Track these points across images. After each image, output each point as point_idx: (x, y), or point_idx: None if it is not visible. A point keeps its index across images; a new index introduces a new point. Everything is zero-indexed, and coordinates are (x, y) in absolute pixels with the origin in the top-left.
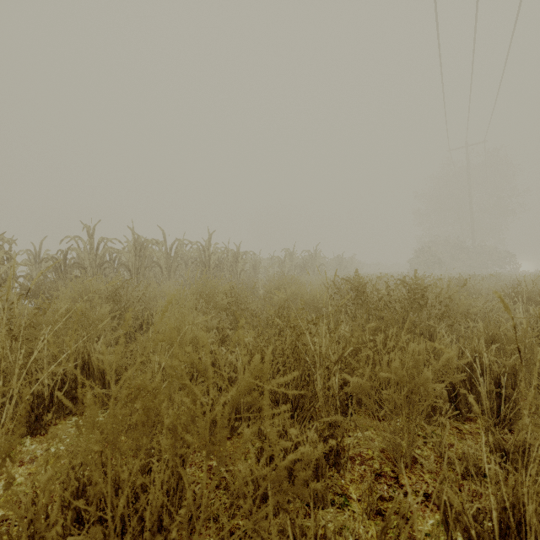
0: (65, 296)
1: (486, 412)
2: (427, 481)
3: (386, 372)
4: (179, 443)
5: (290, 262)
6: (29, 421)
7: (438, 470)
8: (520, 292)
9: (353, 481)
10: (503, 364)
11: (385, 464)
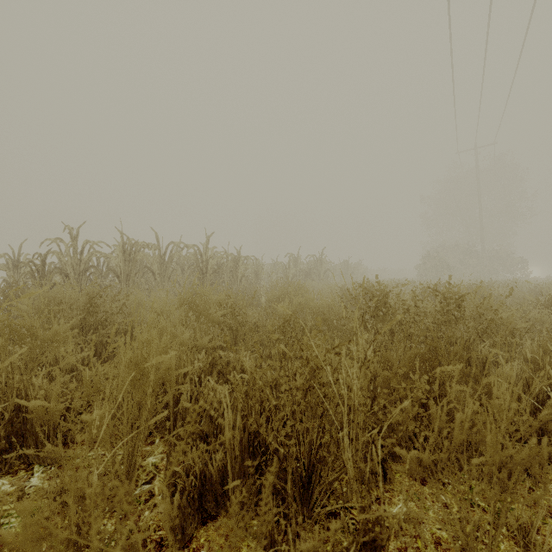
0: (26, 307)
1: None
2: None
3: (459, 439)
4: None
5: (295, 268)
6: None
7: None
8: None
9: None
10: None
11: None
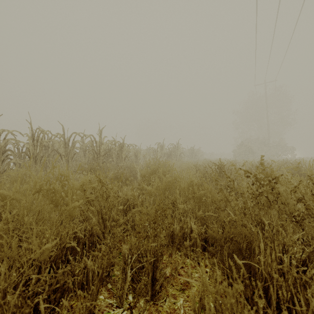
0: None
1: None
2: None
3: None
4: None
5: (161, 152)
6: None
7: None
8: None
9: None
10: None
11: None
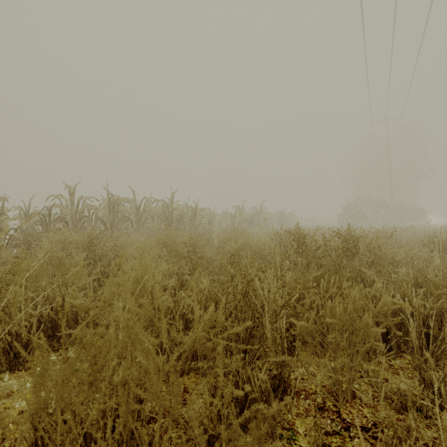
0: (47, 246)
1: (415, 349)
2: (366, 415)
3: (329, 316)
4: (131, 399)
5: (240, 217)
6: (8, 358)
7: (386, 416)
8: (436, 242)
9: (299, 415)
10: (430, 307)
11: (327, 398)
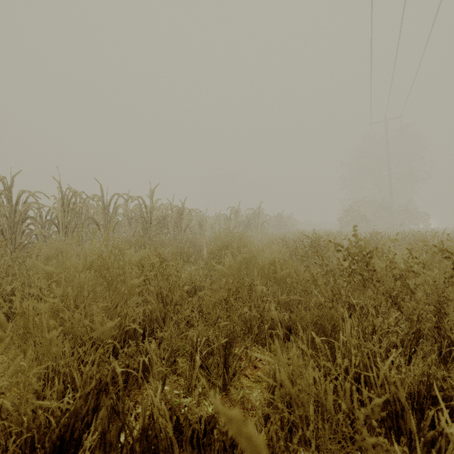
0: None
1: None
2: None
3: None
4: None
5: (235, 220)
6: None
7: None
8: None
9: None
10: None
11: None
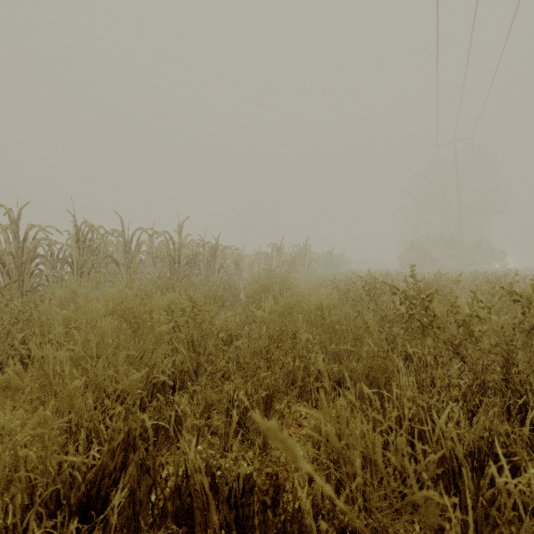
0: None
1: None
2: None
3: None
4: None
5: (278, 258)
6: None
7: None
8: None
9: None
10: None
11: None
